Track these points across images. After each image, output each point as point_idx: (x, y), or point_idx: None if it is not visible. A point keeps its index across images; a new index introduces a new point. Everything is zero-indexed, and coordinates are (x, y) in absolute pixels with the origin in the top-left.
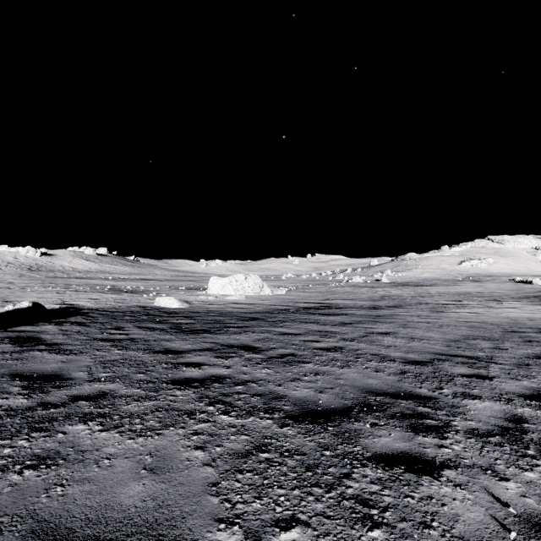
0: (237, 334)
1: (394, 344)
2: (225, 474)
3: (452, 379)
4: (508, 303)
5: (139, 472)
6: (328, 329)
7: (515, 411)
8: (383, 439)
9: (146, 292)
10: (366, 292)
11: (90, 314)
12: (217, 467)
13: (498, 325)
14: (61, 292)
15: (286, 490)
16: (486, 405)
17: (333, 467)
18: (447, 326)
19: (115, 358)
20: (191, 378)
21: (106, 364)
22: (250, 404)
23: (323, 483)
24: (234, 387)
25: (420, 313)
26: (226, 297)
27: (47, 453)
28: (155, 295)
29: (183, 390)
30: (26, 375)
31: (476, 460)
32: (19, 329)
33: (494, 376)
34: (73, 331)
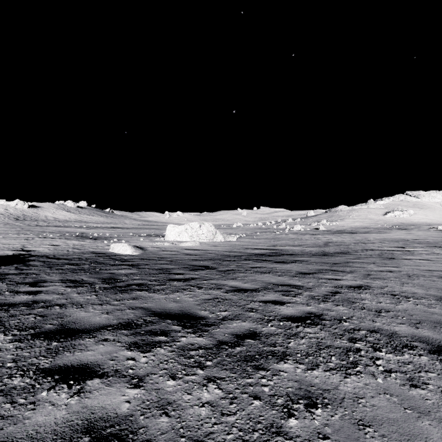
0: (180, 291)
1: (381, 306)
2: None
3: None
4: None
5: None
6: (288, 281)
7: None
8: None
9: (109, 238)
10: (309, 239)
11: (30, 262)
12: None
13: None
14: (29, 239)
15: None
16: None
17: None
18: (416, 277)
19: None
20: None
21: None
22: None
23: None
24: None
25: (373, 260)
26: (181, 244)
27: None
28: (115, 241)
29: None
30: None
31: None
32: None
33: None
34: None
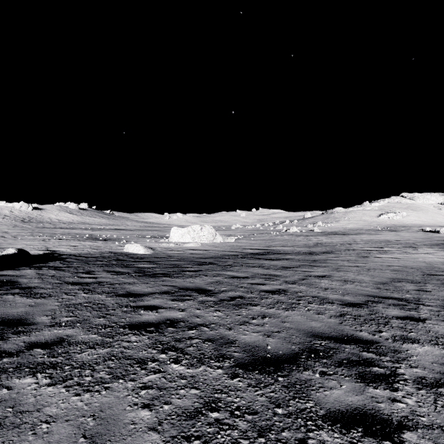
0: (193, 277)
1: (330, 286)
2: (171, 443)
3: (388, 321)
4: (422, 249)
5: (76, 440)
6: (272, 272)
7: None
8: (334, 391)
9: (118, 240)
10: (302, 240)
11: (67, 259)
12: (163, 433)
13: (417, 268)
14: (46, 240)
15: None
16: (426, 349)
17: (287, 431)
18: (374, 270)
19: (80, 302)
20: (147, 322)
21: (71, 308)
22: (201, 351)
23: None
24: (187, 332)
25: (349, 258)
26: (185, 245)
27: None
28: (125, 242)
29: (138, 335)
30: None
31: (433, 417)
32: (1, 273)
33: (426, 318)
34: (49, 275)
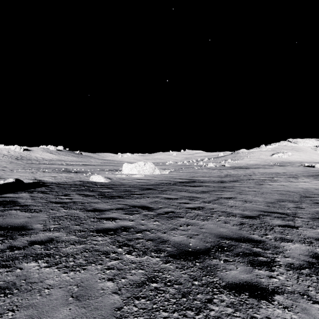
0: (139, 198)
1: (235, 205)
2: (126, 300)
3: (273, 228)
4: (301, 179)
5: (67, 299)
6: (194, 195)
7: (315, 250)
8: (232, 271)
9: (85, 172)
10: (216, 172)
11: (50, 186)
12: (122, 295)
13: (297, 192)
14: (34, 173)
15: (169, 313)
16: (296, 246)
17: (200, 294)
18: (266, 193)
19: (62, 215)
20: (108, 228)
21: (56, 219)
22: (145, 246)
23: (194, 307)
24: (135, 234)
25: (249, 185)
26: (133, 176)
27: (7, 284)
28: (90, 174)
29: (103, 236)
30: (3, 227)
31: (295, 287)
32: (5, 195)
33: (299, 226)
34: (38, 197)
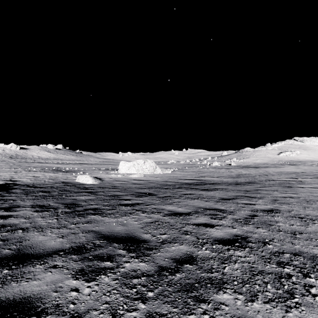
0: (127, 215)
1: (294, 229)
2: None
3: None
4: None
5: None
6: (214, 206)
7: None
8: None
9: (77, 171)
10: (225, 172)
11: (13, 190)
12: None
13: None
14: (17, 172)
15: None
16: None
17: None
18: (313, 201)
19: None
20: None
21: None
22: None
23: None
24: None
25: (275, 188)
26: (130, 175)
27: None
28: (81, 174)
29: None
30: None
31: None
32: None
33: None
34: None
